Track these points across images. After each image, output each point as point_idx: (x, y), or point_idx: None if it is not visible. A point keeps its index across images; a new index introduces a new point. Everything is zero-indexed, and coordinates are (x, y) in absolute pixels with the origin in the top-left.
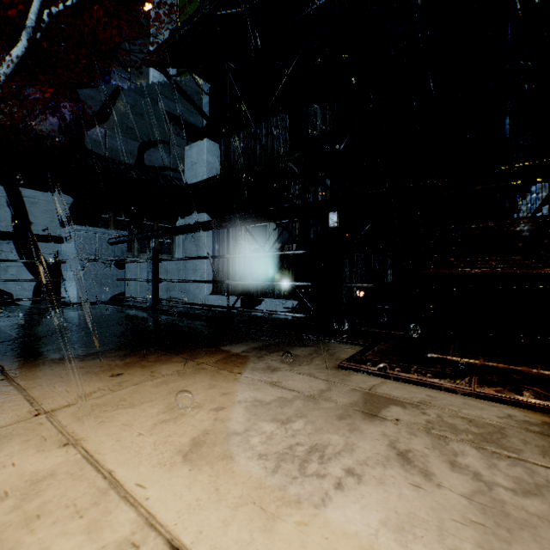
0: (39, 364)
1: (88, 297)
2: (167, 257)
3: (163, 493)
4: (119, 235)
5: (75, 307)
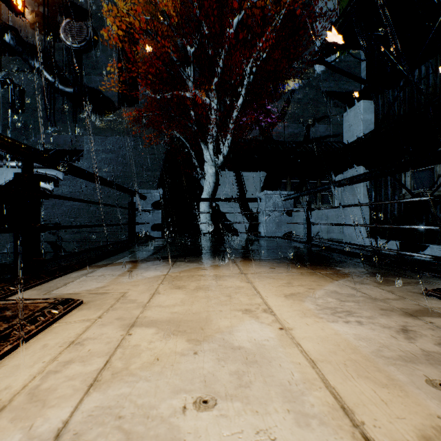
0: (244, 259)
1: (271, 233)
2: (327, 206)
3: (272, 300)
4: (288, 194)
5: (264, 238)
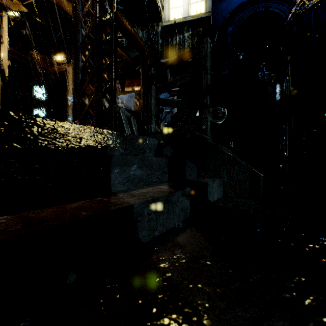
0: None
1: None
2: None
3: None
4: None
5: None
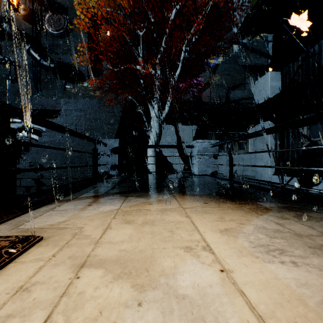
0: (182, 195)
1: (201, 172)
2: (242, 151)
3: (209, 236)
4: (214, 142)
5: (196, 176)
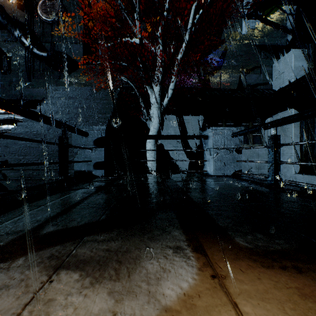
0: (233, 254)
1: (219, 172)
2: (257, 145)
3: None
4: (237, 130)
5: (213, 177)
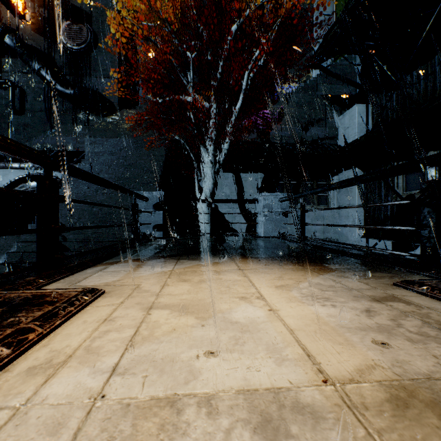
0: (242, 257)
1: (268, 233)
2: (323, 207)
3: (265, 290)
4: (284, 196)
5: (261, 238)
